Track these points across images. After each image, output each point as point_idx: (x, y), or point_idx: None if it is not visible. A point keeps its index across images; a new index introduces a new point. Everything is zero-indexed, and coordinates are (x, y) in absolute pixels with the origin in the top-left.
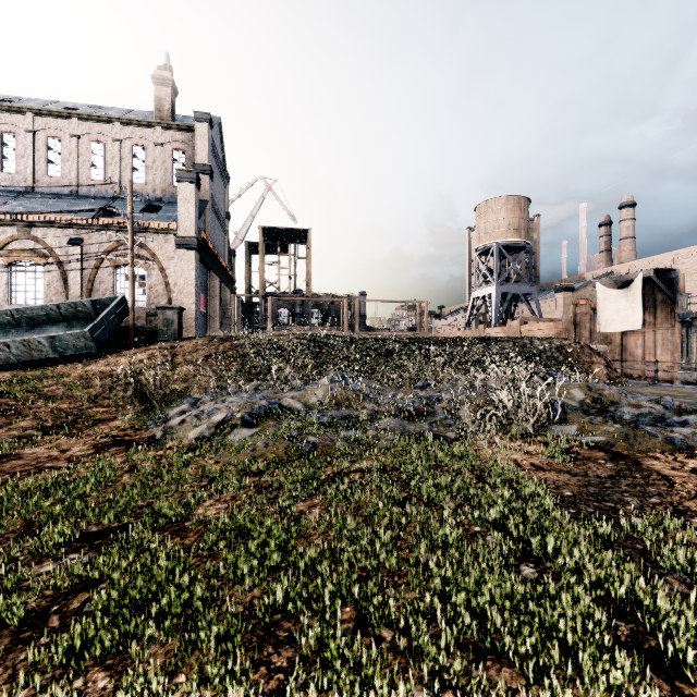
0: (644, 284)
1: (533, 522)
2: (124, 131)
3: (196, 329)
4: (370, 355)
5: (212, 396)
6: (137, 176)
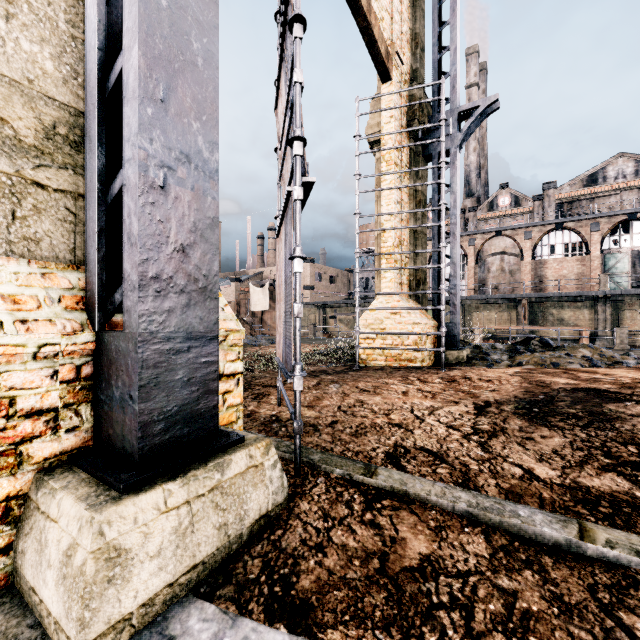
0: (271, 286)
1: None
2: None
3: None
4: None
5: None
6: None
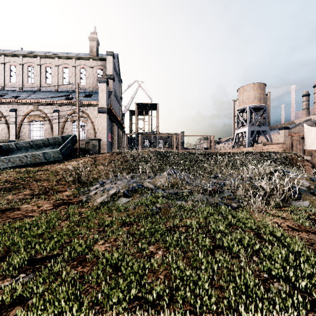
0: None
1: (306, 274)
2: (77, 62)
3: (107, 149)
4: (187, 161)
5: (111, 181)
6: (82, 82)
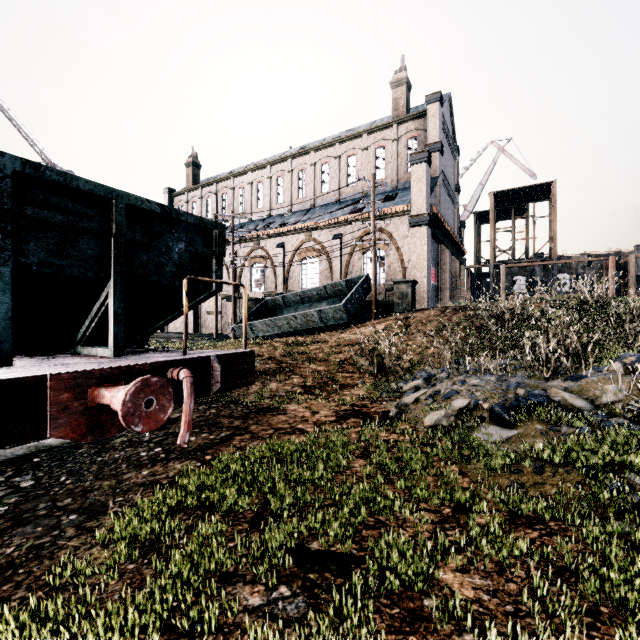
0: None
1: None
2: (369, 139)
3: (427, 301)
4: None
5: (448, 373)
6: (379, 174)
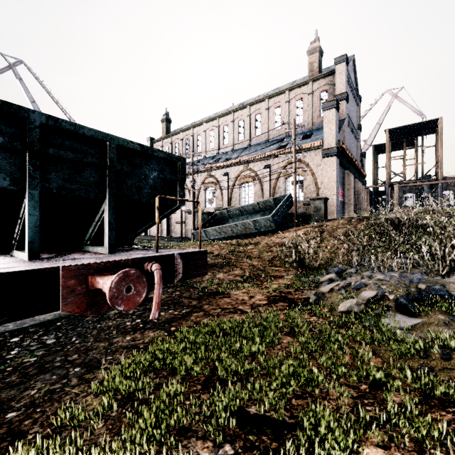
0: None
1: None
2: (291, 94)
3: (336, 213)
4: None
5: (356, 269)
6: (298, 119)
